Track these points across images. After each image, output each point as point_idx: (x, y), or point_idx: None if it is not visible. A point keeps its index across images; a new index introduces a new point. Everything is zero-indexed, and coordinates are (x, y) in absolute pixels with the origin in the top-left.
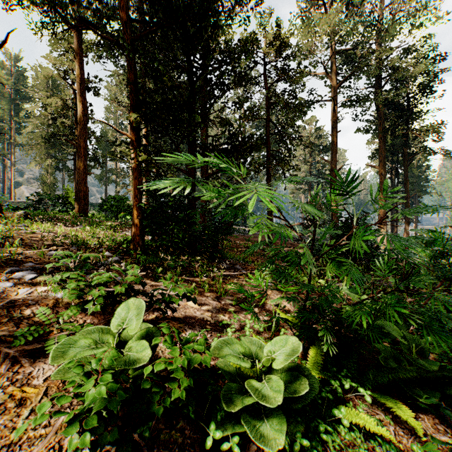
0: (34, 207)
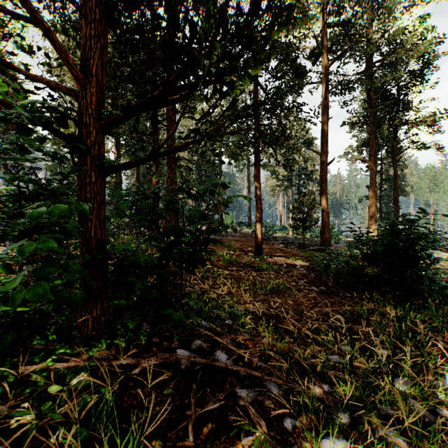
0: None
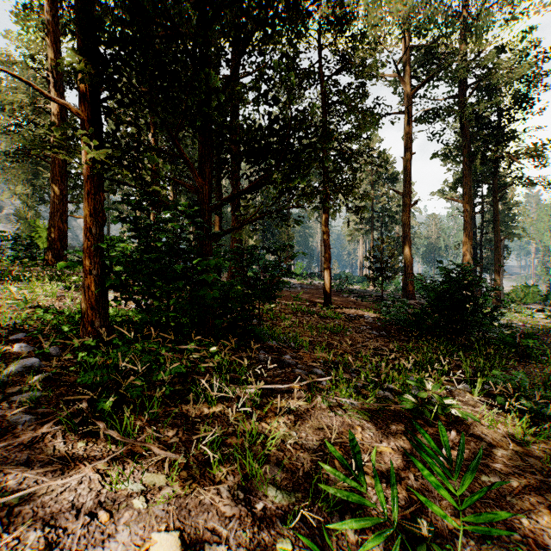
0: None
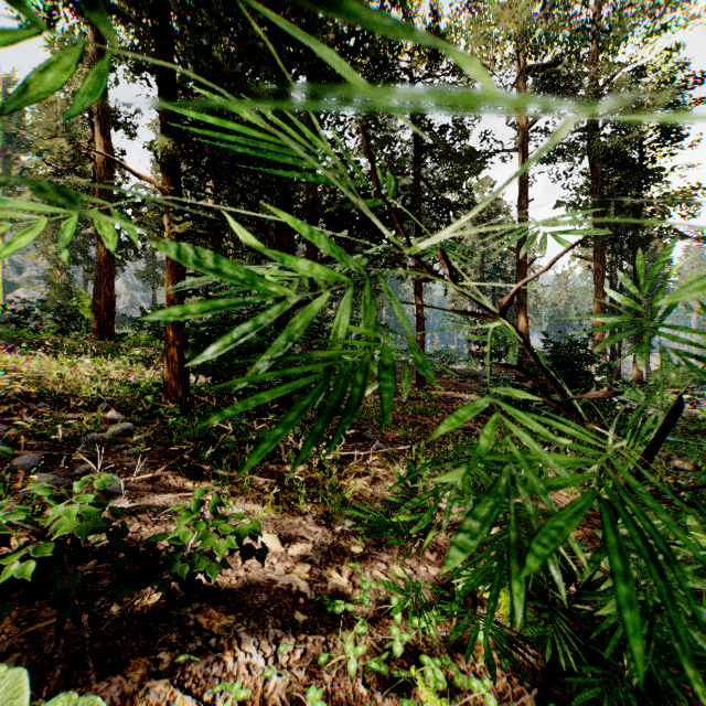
0: (19, 324)
